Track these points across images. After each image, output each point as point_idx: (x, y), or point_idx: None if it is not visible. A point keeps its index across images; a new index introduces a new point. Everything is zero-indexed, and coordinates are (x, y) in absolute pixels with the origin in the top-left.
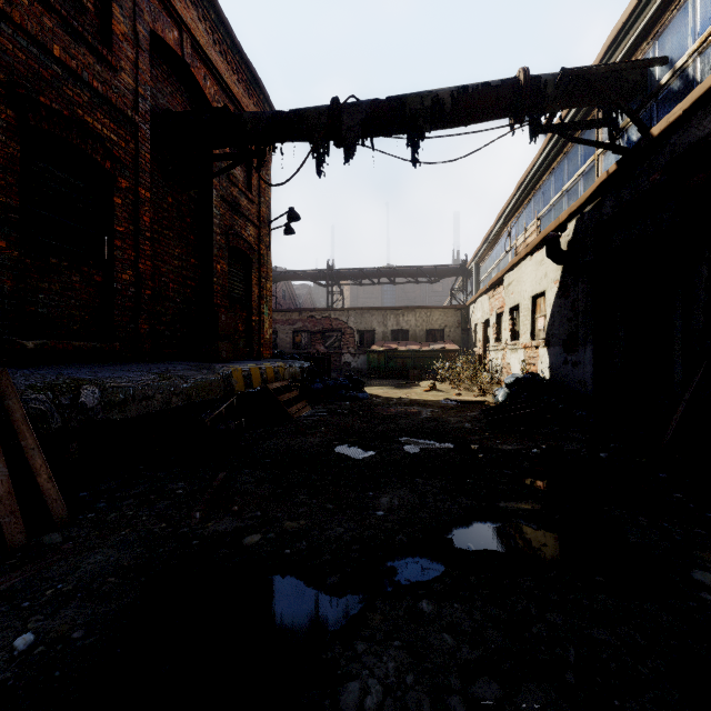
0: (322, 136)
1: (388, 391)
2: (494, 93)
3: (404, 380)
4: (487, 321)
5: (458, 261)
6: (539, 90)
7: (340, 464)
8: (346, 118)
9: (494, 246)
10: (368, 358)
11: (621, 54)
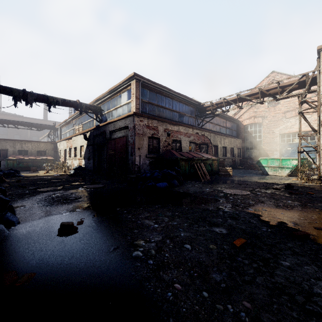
0: (20, 99)
1: (28, 174)
2: (72, 103)
3: (28, 171)
4: (65, 149)
5: (46, 117)
6: (82, 106)
7: (43, 183)
8: (29, 96)
9: (68, 124)
10: (7, 162)
11: (98, 103)
